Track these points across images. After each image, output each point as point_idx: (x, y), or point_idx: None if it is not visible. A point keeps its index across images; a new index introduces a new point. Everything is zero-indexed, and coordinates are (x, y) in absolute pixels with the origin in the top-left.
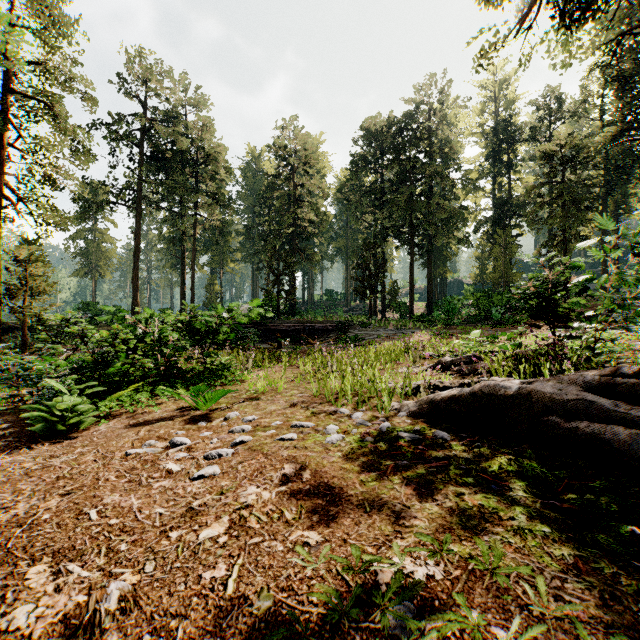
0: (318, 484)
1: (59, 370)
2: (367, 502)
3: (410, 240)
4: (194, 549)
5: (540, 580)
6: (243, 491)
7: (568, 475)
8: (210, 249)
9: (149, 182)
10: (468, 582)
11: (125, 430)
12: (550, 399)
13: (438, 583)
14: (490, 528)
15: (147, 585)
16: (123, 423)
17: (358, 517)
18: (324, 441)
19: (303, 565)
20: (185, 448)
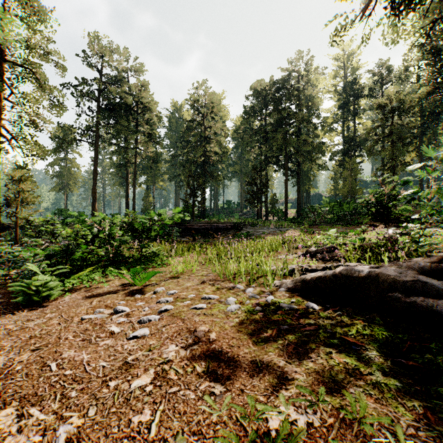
0: (221, 343)
1: (38, 257)
2: (258, 359)
3: (285, 166)
4: (127, 396)
5: (399, 429)
6: (165, 349)
7: (409, 338)
8: (146, 172)
9: (103, 125)
10: (340, 428)
11: (82, 300)
12: (393, 280)
13: (316, 429)
14: (354, 381)
15: (89, 427)
16: (81, 295)
17: (252, 371)
18: (225, 310)
19: (210, 412)
20: (124, 314)
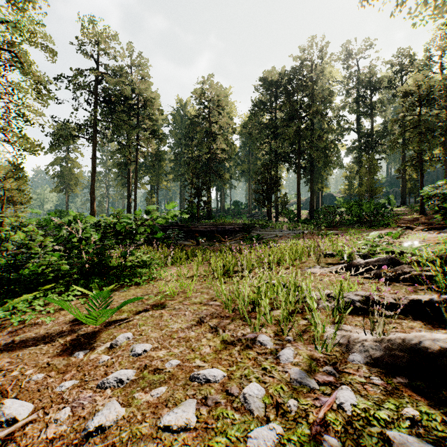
0: None
1: None
2: None
3: (297, 163)
4: None
5: None
6: None
7: None
8: (149, 172)
9: (102, 120)
10: None
11: None
12: None
13: None
14: None
15: None
16: None
17: None
18: (244, 445)
19: None
20: None
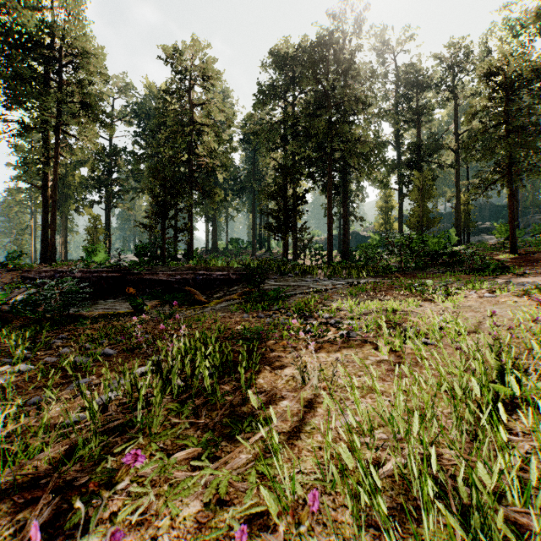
0: None
1: None
2: None
3: (328, 175)
4: None
5: None
6: None
7: None
8: (94, 185)
9: None
10: None
11: None
12: None
13: None
14: None
15: None
16: None
17: None
18: None
19: None
20: None
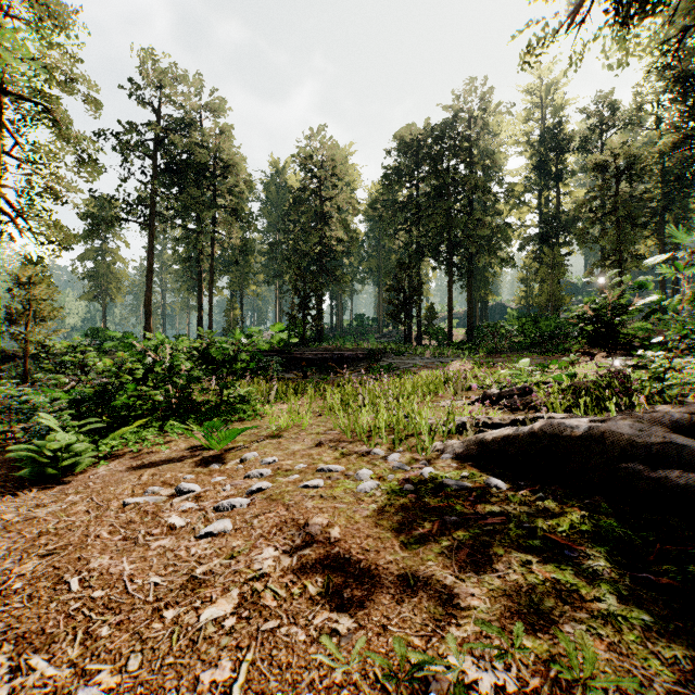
0: (349, 546)
1: (56, 403)
2: (410, 572)
3: (448, 260)
4: (193, 636)
5: None
6: (258, 554)
7: (658, 538)
8: (230, 270)
9: (163, 197)
10: None
11: (126, 473)
12: (628, 442)
13: None
14: (571, 612)
15: (128, 690)
16: (125, 465)
17: (400, 593)
18: (356, 489)
19: (331, 664)
20: (193, 497)
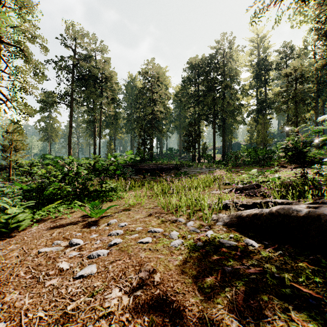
0: (166, 289)
1: (16, 192)
2: (207, 315)
3: (213, 121)
4: None
5: None
6: (108, 293)
7: None
8: (109, 126)
9: (77, 91)
10: None
11: (46, 231)
12: None
13: None
14: None
15: None
16: (47, 226)
17: None
18: (169, 245)
19: None
20: (77, 248)
